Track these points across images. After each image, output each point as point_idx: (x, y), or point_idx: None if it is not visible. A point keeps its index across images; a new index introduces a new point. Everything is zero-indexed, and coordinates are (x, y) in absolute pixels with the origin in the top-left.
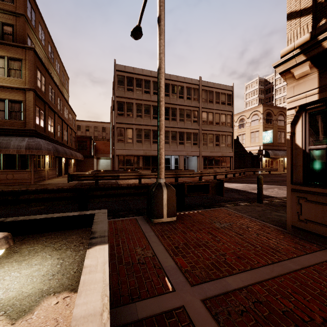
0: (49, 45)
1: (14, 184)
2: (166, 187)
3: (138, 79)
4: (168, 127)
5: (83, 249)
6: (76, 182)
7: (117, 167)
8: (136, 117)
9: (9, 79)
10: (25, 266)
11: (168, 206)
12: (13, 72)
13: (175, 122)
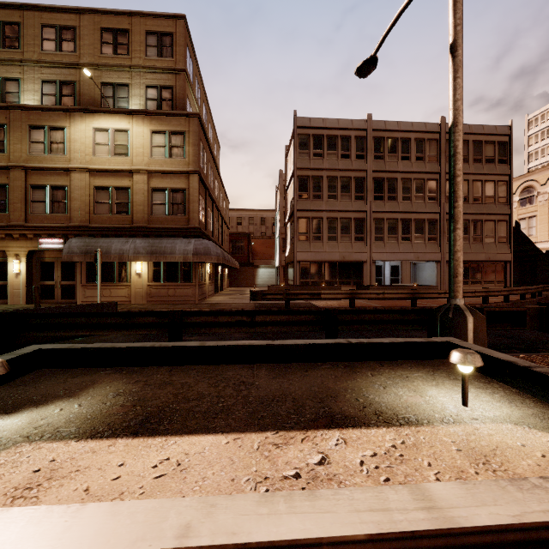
0: (203, 104)
1: (176, 303)
2: (470, 312)
3: (331, 137)
4: (382, 213)
5: (490, 382)
6: (251, 302)
7: (298, 280)
8: (327, 199)
9: (170, 161)
10: (453, 391)
11: (475, 342)
12: (175, 150)
13: (394, 202)
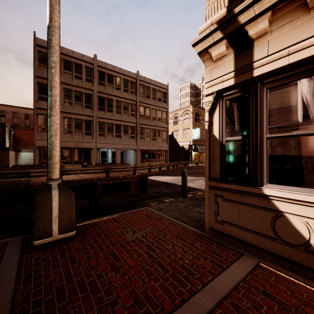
0: None
1: None
2: (58, 190)
3: (67, 61)
4: (104, 119)
5: None
6: None
7: (38, 161)
8: (64, 104)
9: None
10: None
11: (61, 218)
12: None
13: (111, 113)
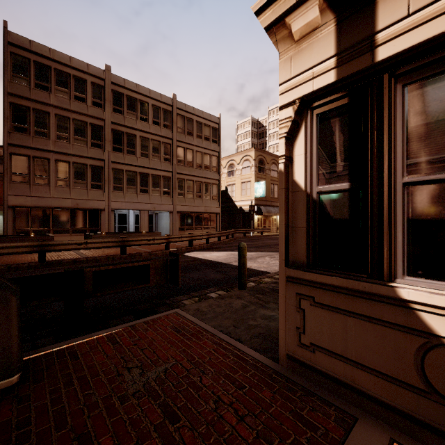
0: None
1: None
2: None
3: (61, 73)
4: (122, 164)
5: None
6: None
7: (12, 229)
8: (56, 140)
9: None
10: None
11: None
12: None
13: (134, 157)
